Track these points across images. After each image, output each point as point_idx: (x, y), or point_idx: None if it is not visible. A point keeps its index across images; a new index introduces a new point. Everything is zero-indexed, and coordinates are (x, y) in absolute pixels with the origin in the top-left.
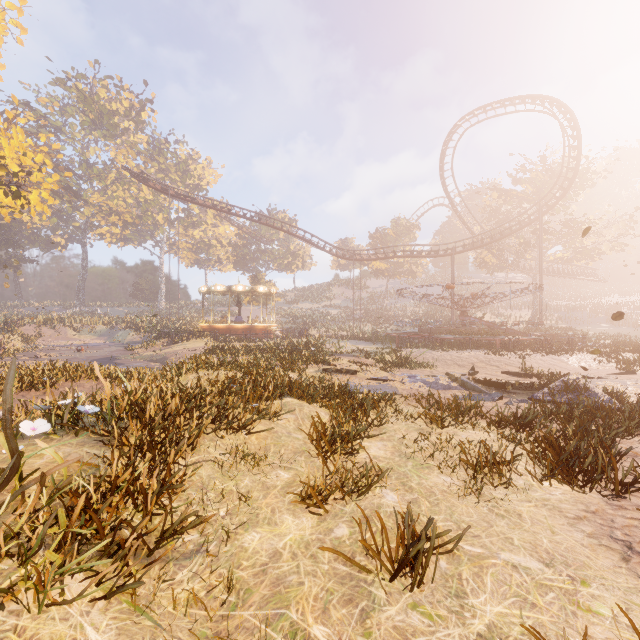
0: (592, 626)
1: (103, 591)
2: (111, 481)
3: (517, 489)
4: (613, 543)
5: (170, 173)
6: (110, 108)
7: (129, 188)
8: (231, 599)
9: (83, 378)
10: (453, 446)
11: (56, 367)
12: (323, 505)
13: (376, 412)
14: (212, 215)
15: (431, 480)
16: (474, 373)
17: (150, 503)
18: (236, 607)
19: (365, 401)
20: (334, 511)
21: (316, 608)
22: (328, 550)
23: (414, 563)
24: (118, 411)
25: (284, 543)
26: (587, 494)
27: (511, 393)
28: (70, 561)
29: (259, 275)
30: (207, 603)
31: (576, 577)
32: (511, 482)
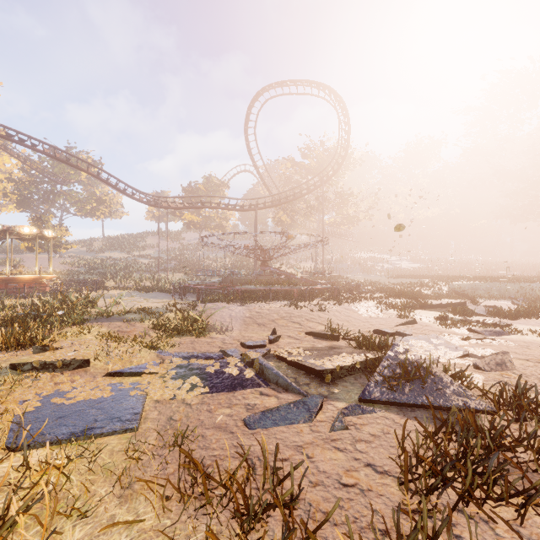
0: None
1: None
2: None
3: None
4: None
5: None
6: None
7: None
8: None
9: None
10: None
11: None
12: None
13: None
14: None
15: None
16: (276, 339)
17: None
18: None
19: None
20: None
21: None
22: None
23: None
24: None
25: None
26: None
27: (330, 383)
28: None
29: (44, 217)
30: None
31: None
32: None
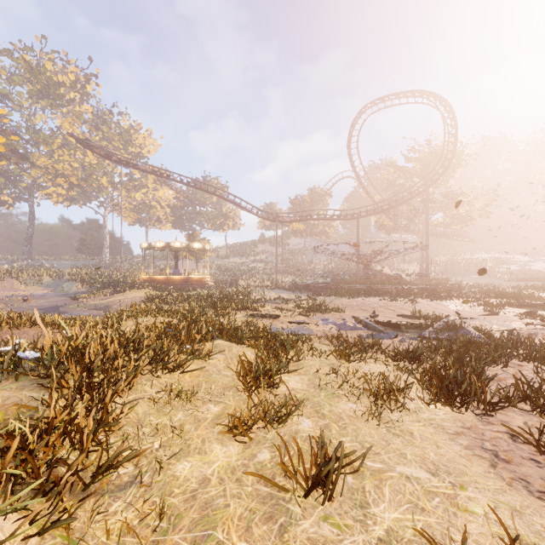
0: (469, 524)
1: (37, 528)
2: (48, 422)
3: (409, 412)
4: (484, 453)
5: (114, 141)
6: (56, 80)
7: (75, 153)
8: (162, 525)
9: (27, 326)
10: (358, 377)
11: (0, 316)
12: (248, 434)
13: (295, 350)
14: (152, 180)
15: (340, 407)
16: (375, 316)
17: (86, 441)
18: (167, 532)
19: (285, 341)
20: (257, 438)
21: (240, 527)
22: (251, 474)
23: (325, 481)
24: (59, 356)
25: (212, 470)
26: (463, 413)
27: (404, 332)
28: (3, 502)
29: (195, 233)
30: (140, 530)
31: (456, 483)
32: (405, 406)
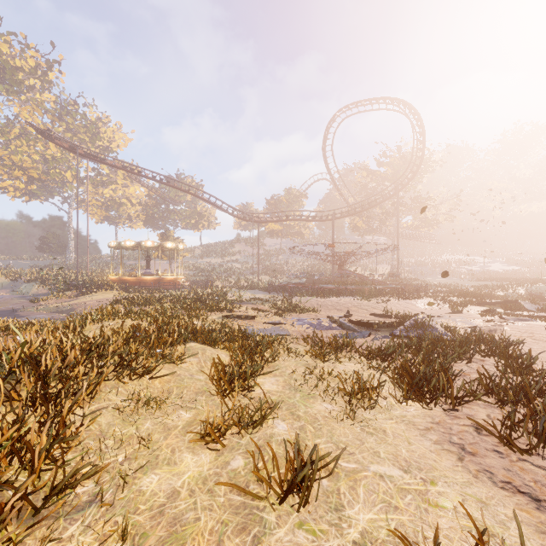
0: (439, 519)
1: None
2: None
3: (382, 409)
4: (452, 447)
5: (79, 133)
6: (13, 64)
7: (35, 144)
8: None
9: None
10: (333, 377)
11: None
12: (221, 440)
13: (270, 352)
14: (122, 176)
15: (315, 408)
16: (349, 315)
17: (38, 459)
18: None
19: (261, 342)
20: (231, 445)
21: (211, 542)
22: (223, 484)
23: (300, 486)
24: (9, 365)
25: (182, 481)
26: (433, 409)
27: (377, 331)
28: None
29: (168, 232)
30: None
31: (427, 479)
32: (378, 404)
